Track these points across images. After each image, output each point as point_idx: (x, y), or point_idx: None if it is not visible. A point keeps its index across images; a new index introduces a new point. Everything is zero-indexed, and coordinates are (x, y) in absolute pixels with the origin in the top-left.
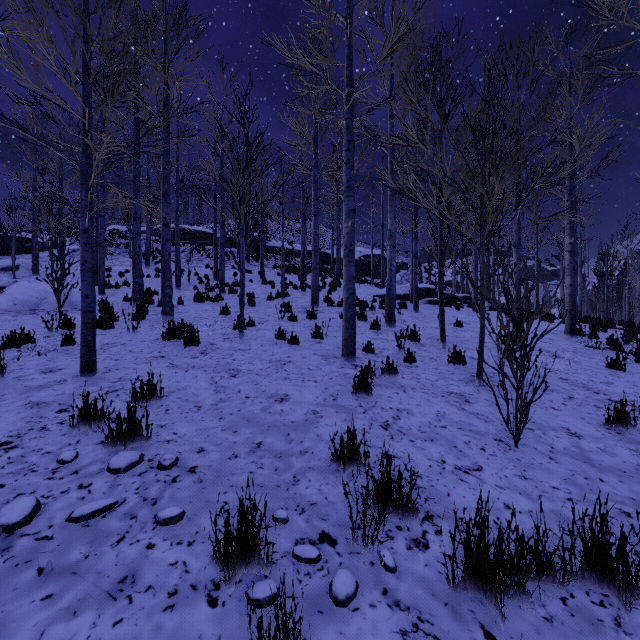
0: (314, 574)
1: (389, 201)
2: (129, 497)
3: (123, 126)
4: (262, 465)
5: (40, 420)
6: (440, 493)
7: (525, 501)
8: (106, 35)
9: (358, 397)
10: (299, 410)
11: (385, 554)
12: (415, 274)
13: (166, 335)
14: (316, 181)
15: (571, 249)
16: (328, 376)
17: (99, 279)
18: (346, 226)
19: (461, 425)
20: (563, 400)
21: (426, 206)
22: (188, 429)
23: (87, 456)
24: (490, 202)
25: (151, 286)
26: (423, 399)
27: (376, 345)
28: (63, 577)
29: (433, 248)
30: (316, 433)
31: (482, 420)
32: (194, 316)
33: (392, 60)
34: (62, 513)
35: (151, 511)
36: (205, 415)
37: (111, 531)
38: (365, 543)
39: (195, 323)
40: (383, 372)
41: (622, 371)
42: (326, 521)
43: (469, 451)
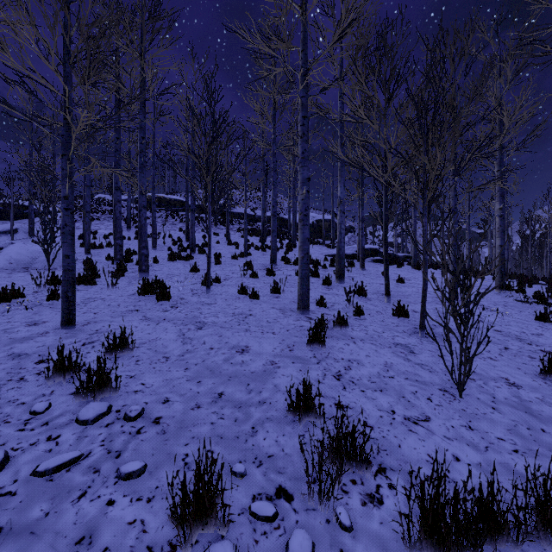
0: (270, 533)
1: (339, 172)
2: (94, 449)
3: (105, 106)
4: (223, 415)
5: (19, 371)
6: (391, 444)
7: (473, 453)
8: (84, 20)
9: (312, 348)
10: (258, 361)
11: (341, 512)
12: (362, 236)
13: (141, 291)
14: (275, 155)
15: (501, 214)
16: (285, 328)
17: (85, 241)
18: (301, 193)
19: (408, 375)
20: (499, 351)
21: (373, 175)
22: (155, 379)
23: (59, 407)
24: (432, 171)
25: (131, 247)
26: (372, 350)
27: (328, 299)
28: (21, 537)
29: (378, 213)
30: (274, 383)
31: (427, 370)
32: (167, 273)
33: (342, 44)
34: (28, 466)
35: (114, 464)
36: (172, 366)
37: (73, 486)
38: (321, 500)
39: (168, 280)
40: (335, 325)
41: (550, 323)
42: (283, 474)
43: (416, 401)
